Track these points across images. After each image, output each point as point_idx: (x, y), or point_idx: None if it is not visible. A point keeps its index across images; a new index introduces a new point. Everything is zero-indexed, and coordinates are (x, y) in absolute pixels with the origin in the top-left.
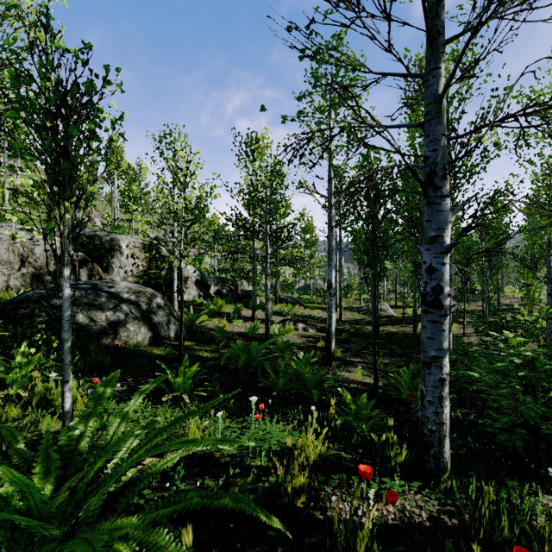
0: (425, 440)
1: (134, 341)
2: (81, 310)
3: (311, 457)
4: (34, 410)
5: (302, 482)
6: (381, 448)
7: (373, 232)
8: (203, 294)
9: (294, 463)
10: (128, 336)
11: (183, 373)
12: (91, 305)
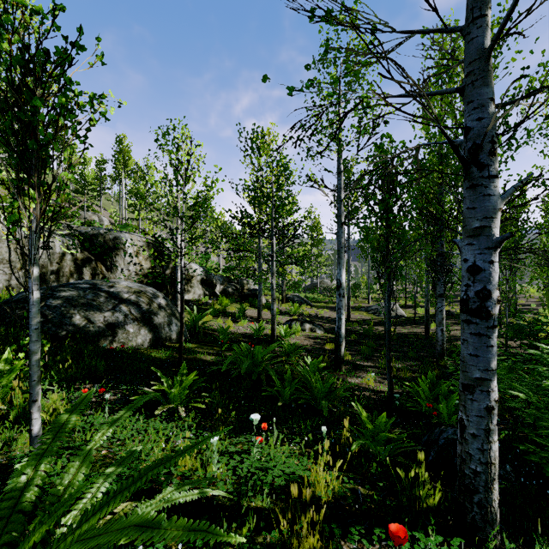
0: (467, 482)
1: (134, 344)
2: (78, 310)
3: (323, 497)
4: (12, 426)
5: (313, 543)
6: (408, 486)
7: (387, 227)
8: (208, 293)
9: (303, 519)
10: (127, 338)
11: (179, 383)
12: (89, 306)
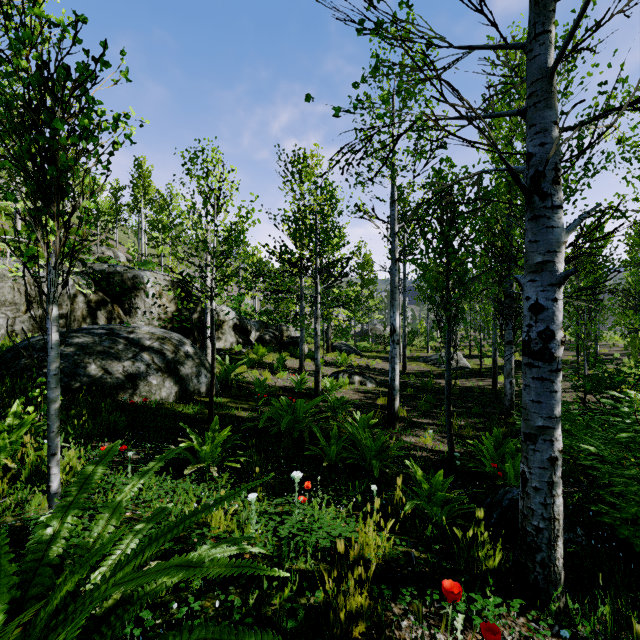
0: (529, 540)
1: (157, 398)
2: (94, 359)
3: (372, 559)
4: (24, 486)
5: (360, 602)
6: (466, 547)
7: (447, 264)
8: (242, 341)
9: (350, 576)
10: (150, 391)
11: (211, 439)
12: (106, 354)
